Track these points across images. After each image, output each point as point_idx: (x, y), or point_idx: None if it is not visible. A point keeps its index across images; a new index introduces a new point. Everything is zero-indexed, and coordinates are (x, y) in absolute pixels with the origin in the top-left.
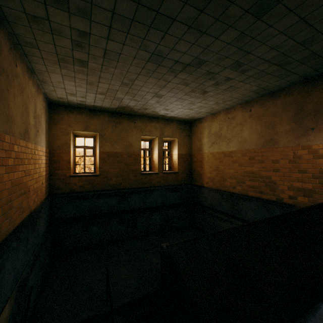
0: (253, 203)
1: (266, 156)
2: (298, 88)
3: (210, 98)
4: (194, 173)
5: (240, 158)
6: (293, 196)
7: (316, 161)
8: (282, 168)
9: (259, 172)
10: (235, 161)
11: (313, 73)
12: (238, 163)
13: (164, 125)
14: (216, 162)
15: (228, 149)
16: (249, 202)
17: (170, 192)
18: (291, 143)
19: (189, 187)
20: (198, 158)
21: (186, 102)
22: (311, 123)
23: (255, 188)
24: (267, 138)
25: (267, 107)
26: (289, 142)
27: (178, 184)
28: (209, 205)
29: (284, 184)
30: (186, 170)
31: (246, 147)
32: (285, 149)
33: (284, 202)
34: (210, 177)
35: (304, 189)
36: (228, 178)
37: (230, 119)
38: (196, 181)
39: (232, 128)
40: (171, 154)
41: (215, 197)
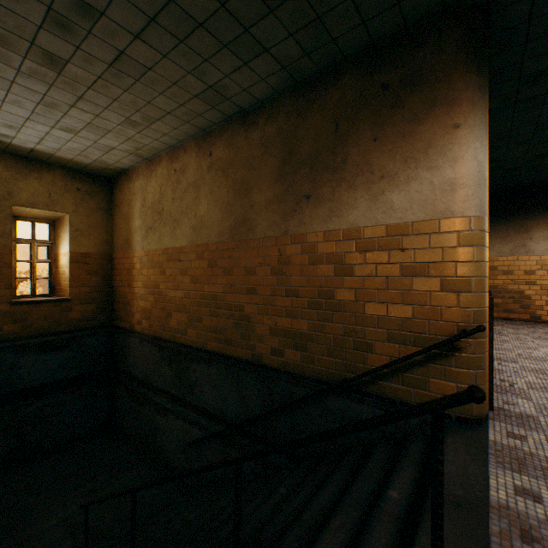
0: (213, 368)
1: (236, 259)
2: (286, 104)
3: (95, 94)
4: (117, 301)
5: (194, 264)
6: (279, 349)
7: (314, 269)
8: (261, 286)
9: (225, 297)
10: (186, 270)
11: (304, 64)
12: (192, 276)
13: (19, 172)
14: (155, 273)
15: (175, 242)
16: (207, 365)
17: (34, 355)
18: (276, 228)
19: (101, 336)
20: (124, 264)
21: (25, 93)
22: (306, 184)
23: (218, 333)
24: (237, 217)
25: (237, 146)
26: (273, 227)
27: (71, 329)
28: (142, 376)
29: (264, 322)
30: (100, 294)
31: (204, 237)
32: (266, 243)
33: (264, 364)
34: (145, 309)
35: (295, 332)
36: (176, 311)
37: (178, 174)
38: (121, 319)
39: (182, 194)
40: (56, 254)
41: (152, 355)
